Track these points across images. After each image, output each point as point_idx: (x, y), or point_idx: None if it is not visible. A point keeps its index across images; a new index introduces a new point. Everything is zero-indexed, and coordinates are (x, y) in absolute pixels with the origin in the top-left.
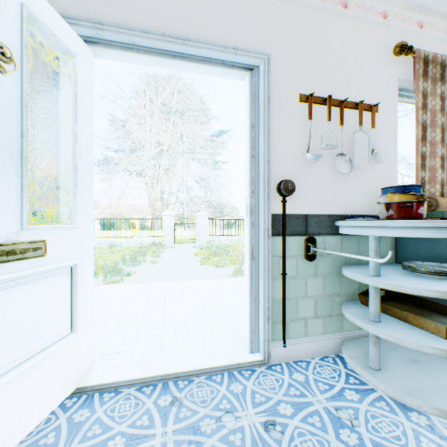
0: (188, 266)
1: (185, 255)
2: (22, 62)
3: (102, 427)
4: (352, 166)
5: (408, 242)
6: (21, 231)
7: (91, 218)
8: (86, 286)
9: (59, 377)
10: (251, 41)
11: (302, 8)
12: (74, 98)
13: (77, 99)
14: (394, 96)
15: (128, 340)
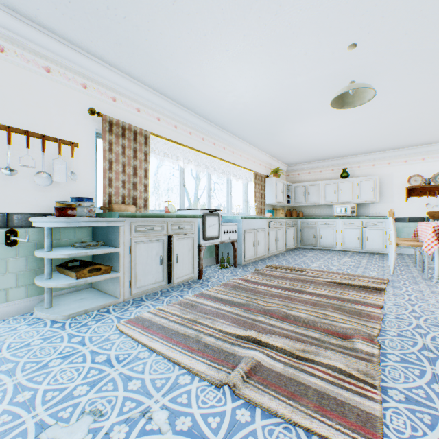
0: None
1: None
2: None
3: None
4: (53, 181)
5: (97, 231)
6: None
7: None
8: None
9: None
10: None
11: (4, 61)
12: None
13: None
14: (94, 139)
15: None
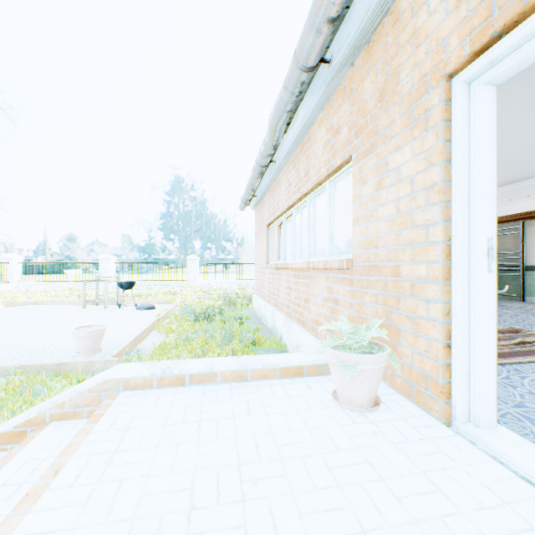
0: None
1: None
2: None
3: None
4: None
5: None
6: None
7: None
8: None
9: None
10: None
11: None
12: None
13: None
14: None
15: None
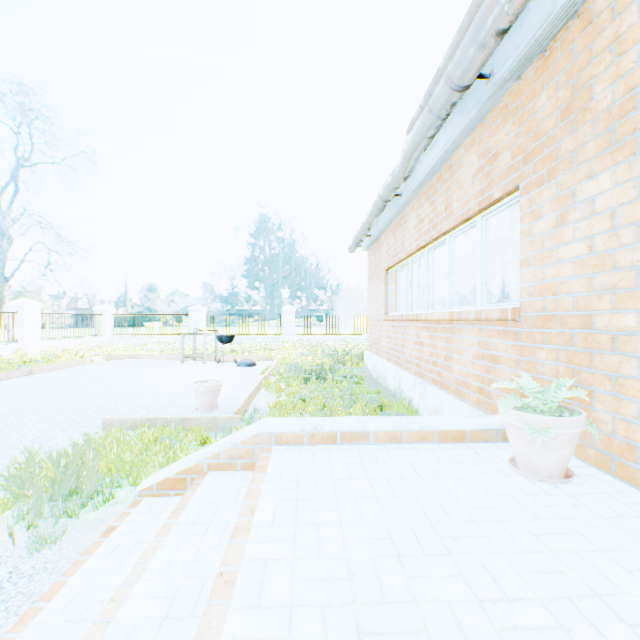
0: None
1: None
2: None
3: None
4: None
5: None
6: None
7: None
8: None
9: None
10: None
11: None
12: None
13: None
14: None
15: None
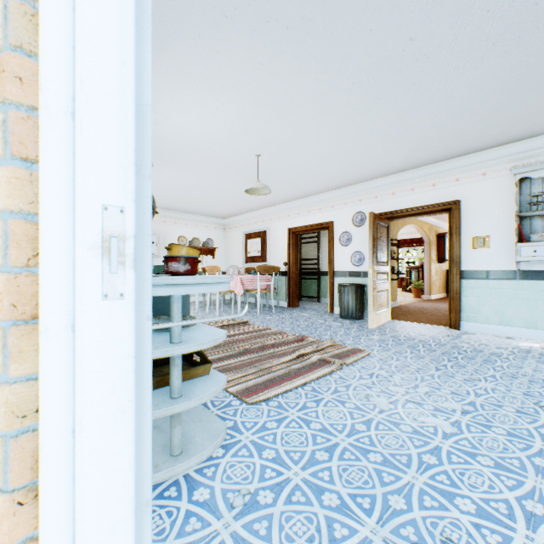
0: None
1: None
2: None
3: None
4: None
5: None
6: None
7: None
8: None
9: None
10: None
11: None
12: None
13: None
14: None
15: None
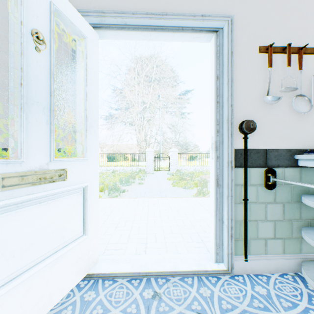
0: (163, 187)
1: (161, 179)
2: (50, 43)
3: (103, 308)
4: (311, 105)
5: None
6: (50, 162)
7: (96, 153)
8: (94, 202)
9: (75, 266)
10: (216, 8)
11: None
12: (85, 67)
13: (87, 68)
14: None
15: (122, 240)
